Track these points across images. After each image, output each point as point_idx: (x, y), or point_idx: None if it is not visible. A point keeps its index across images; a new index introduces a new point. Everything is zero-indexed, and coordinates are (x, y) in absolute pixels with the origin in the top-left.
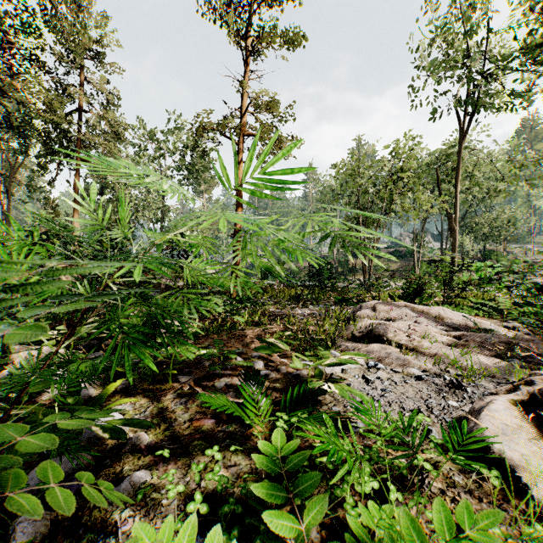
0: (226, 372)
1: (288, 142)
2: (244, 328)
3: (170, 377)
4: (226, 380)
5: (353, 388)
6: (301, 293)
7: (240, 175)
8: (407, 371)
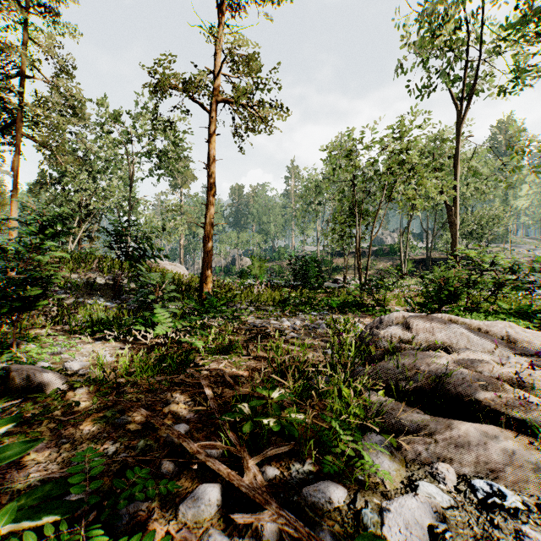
0: None
1: (271, 108)
2: (205, 359)
3: None
4: None
5: None
6: (288, 296)
7: (212, 150)
8: None
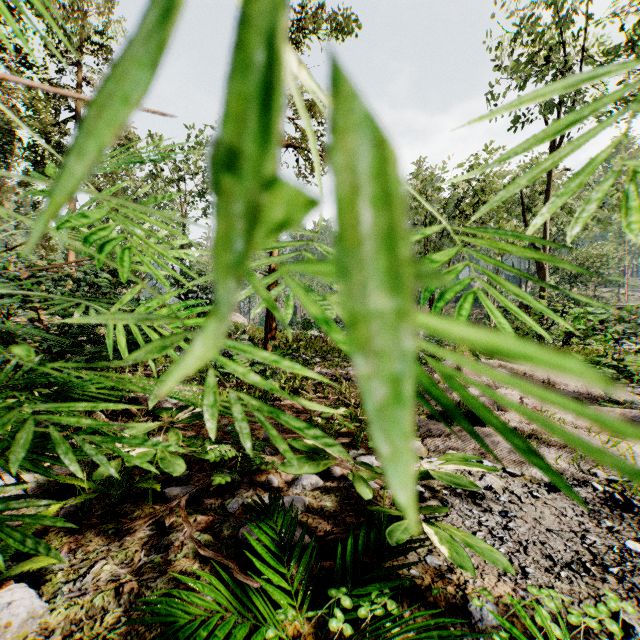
0: (247, 478)
1: None
2: (280, 397)
3: (151, 493)
4: (243, 495)
5: (452, 509)
6: None
7: None
8: (530, 473)
